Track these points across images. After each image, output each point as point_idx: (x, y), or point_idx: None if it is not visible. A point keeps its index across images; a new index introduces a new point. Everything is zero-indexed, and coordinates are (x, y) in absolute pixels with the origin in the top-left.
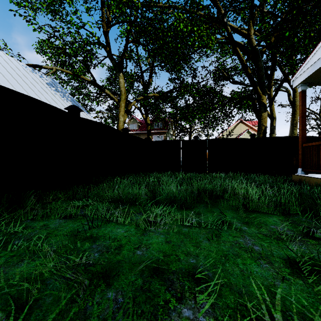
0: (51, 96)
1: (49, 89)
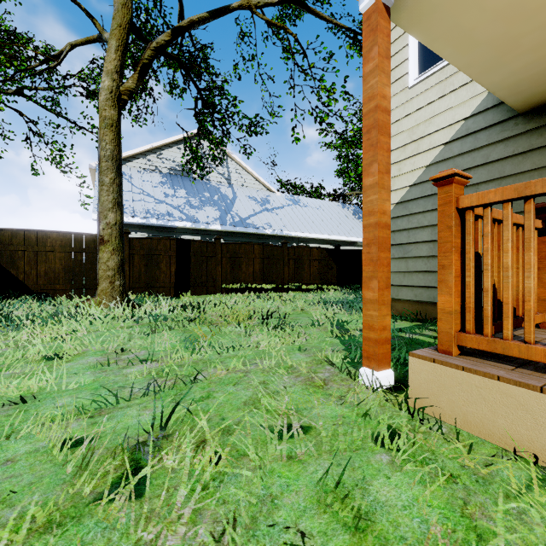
0: (357, 227)
1: (355, 219)
